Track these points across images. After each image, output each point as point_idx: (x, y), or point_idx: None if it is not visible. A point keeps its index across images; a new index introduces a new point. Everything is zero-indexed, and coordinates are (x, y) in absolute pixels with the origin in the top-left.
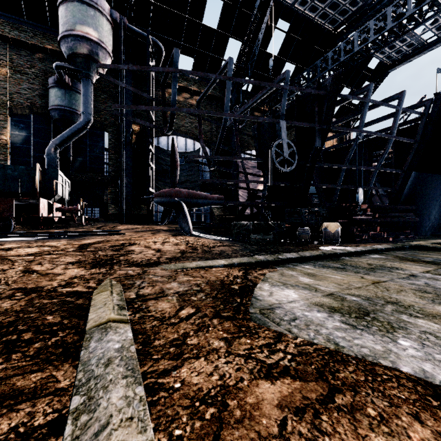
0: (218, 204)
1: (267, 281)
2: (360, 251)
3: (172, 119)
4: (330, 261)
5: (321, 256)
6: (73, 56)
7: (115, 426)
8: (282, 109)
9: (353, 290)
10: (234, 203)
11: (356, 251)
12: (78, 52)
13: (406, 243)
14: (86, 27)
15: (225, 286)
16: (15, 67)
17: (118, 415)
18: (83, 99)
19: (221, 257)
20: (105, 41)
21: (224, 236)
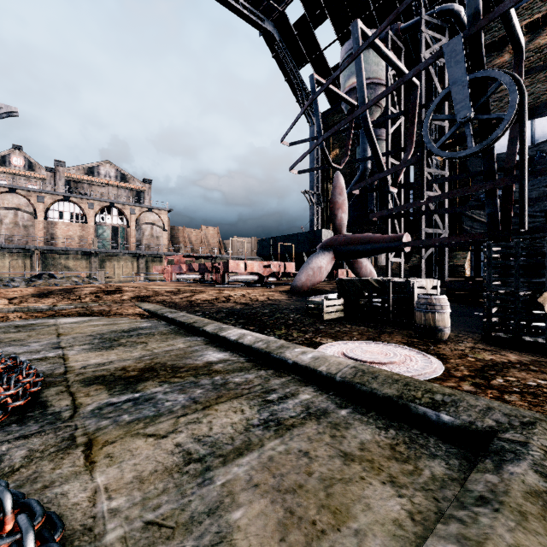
0: (395, 249)
1: (103, 318)
2: (229, 340)
3: (325, 154)
4: (170, 331)
5: (184, 325)
6: (348, 114)
7: (3, 308)
8: (468, 3)
9: (54, 328)
10: (417, 244)
11: (224, 338)
12: (350, 107)
13: (523, 419)
14: (352, 79)
15: (98, 313)
16: (341, 145)
17: (6, 308)
18: (359, 150)
19: (180, 307)
20: (372, 74)
21: (455, 304)
